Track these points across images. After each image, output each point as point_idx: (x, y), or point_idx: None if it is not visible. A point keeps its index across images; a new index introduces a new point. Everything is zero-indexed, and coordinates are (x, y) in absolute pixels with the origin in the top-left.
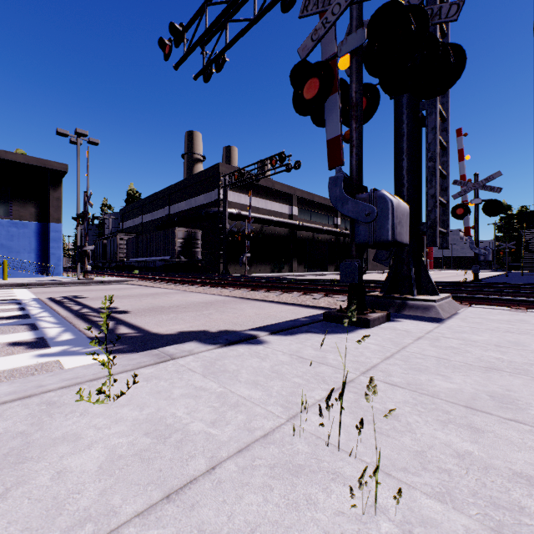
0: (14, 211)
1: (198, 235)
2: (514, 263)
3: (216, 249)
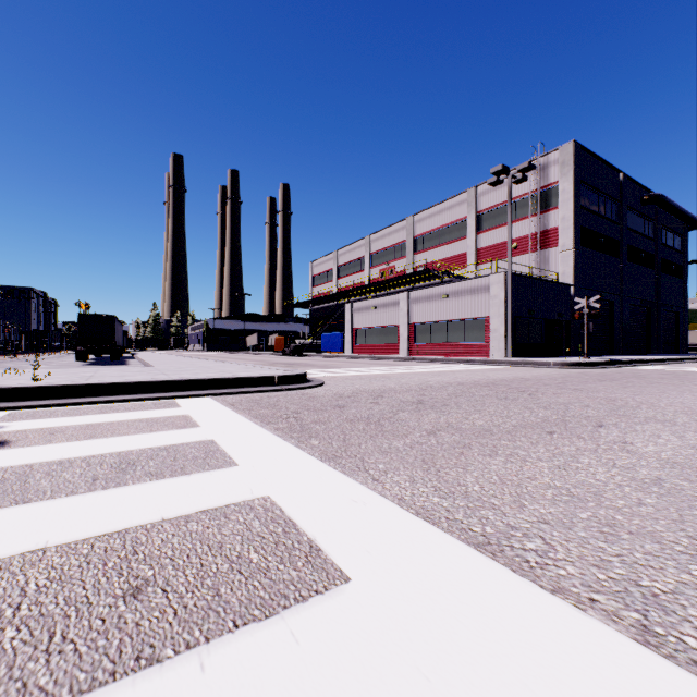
0: None
1: None
2: None
3: None
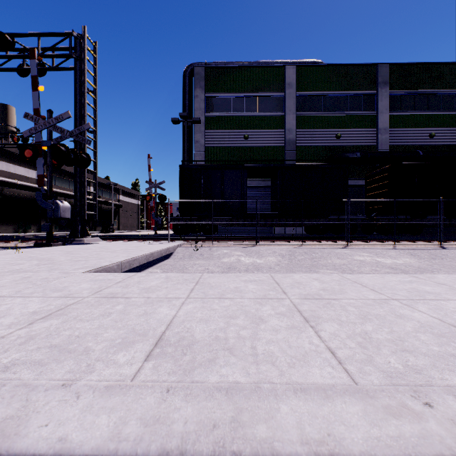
0: None
1: None
2: None
3: None
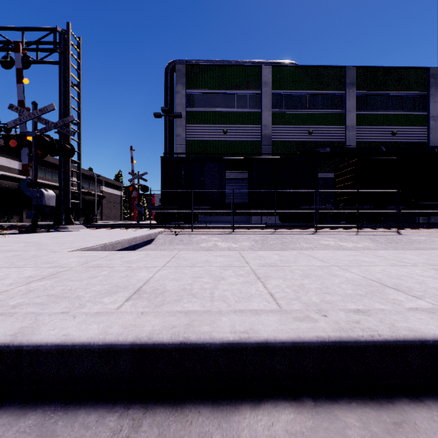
0: None
1: None
2: None
3: None
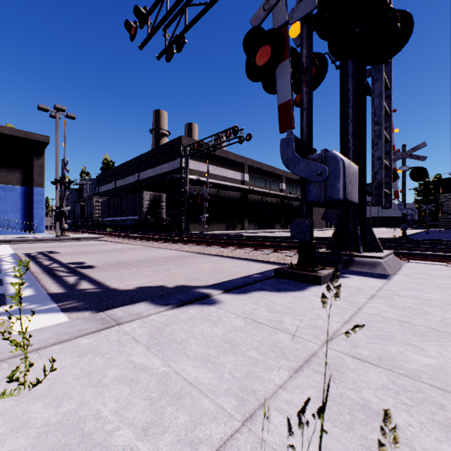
0: (2, 177)
1: (162, 198)
2: (431, 222)
3: (178, 210)
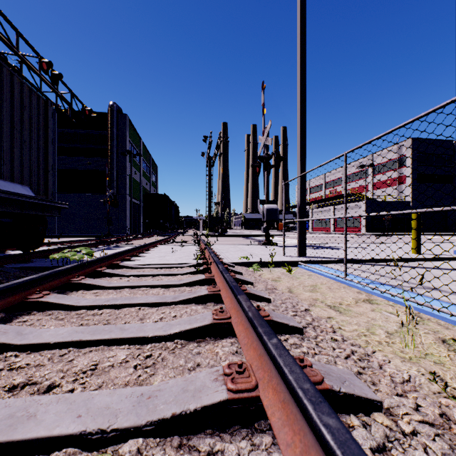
0: None
1: None
2: None
3: None
